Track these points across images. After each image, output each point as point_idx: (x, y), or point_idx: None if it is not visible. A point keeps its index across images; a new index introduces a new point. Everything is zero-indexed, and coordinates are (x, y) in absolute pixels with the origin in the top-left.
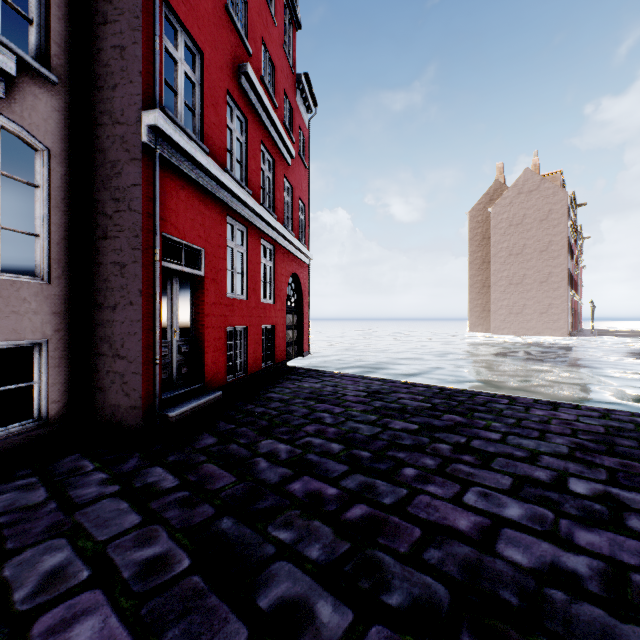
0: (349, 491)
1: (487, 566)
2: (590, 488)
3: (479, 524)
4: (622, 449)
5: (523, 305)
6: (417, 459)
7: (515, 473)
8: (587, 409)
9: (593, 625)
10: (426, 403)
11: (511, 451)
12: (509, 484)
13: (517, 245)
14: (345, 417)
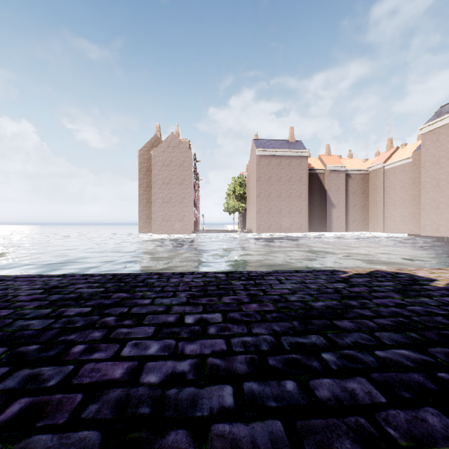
0: (8, 391)
1: (133, 396)
2: (195, 318)
3: (130, 367)
4: (210, 292)
5: (171, 215)
6: (87, 335)
7: (157, 322)
8: (197, 273)
9: (189, 399)
10: (101, 288)
11: (156, 309)
12: (153, 331)
13: (167, 178)
14: (14, 318)
